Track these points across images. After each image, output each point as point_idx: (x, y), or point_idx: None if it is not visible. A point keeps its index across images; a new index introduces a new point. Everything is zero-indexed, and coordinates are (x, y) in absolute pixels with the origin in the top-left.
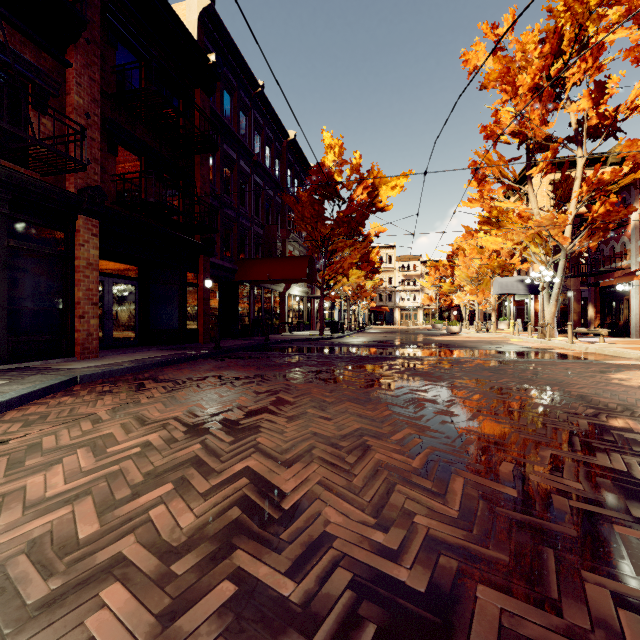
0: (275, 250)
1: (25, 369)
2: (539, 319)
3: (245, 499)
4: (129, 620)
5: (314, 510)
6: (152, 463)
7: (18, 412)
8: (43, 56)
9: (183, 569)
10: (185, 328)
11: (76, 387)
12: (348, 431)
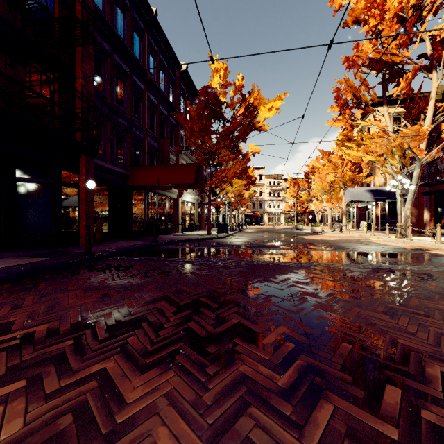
0: (168, 161)
1: None
2: (379, 221)
3: None
4: None
5: None
6: None
7: None
8: None
9: None
10: (60, 231)
11: None
12: None
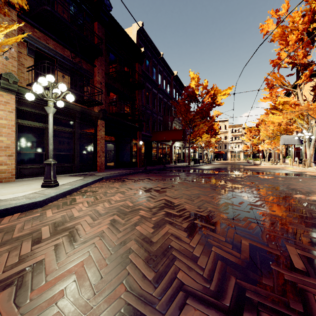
0: (168, 126)
1: (85, 174)
2: None
3: (165, 203)
4: (146, 214)
5: (182, 205)
6: (138, 196)
7: (94, 185)
8: (88, 65)
9: (154, 210)
10: (132, 161)
11: (104, 180)
12: (194, 193)
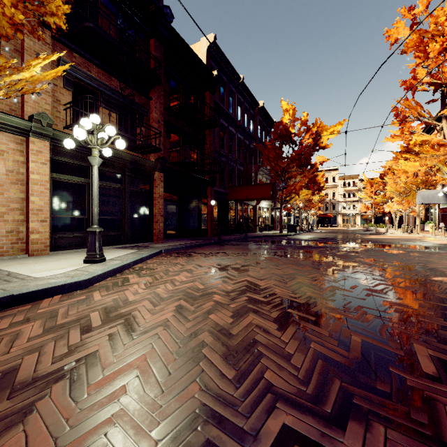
0: (250, 179)
1: (138, 246)
2: None
3: (247, 286)
4: (223, 299)
5: (271, 289)
6: (211, 276)
7: (150, 261)
8: (142, 98)
9: (232, 294)
10: (201, 228)
11: (163, 254)
12: (288, 273)
